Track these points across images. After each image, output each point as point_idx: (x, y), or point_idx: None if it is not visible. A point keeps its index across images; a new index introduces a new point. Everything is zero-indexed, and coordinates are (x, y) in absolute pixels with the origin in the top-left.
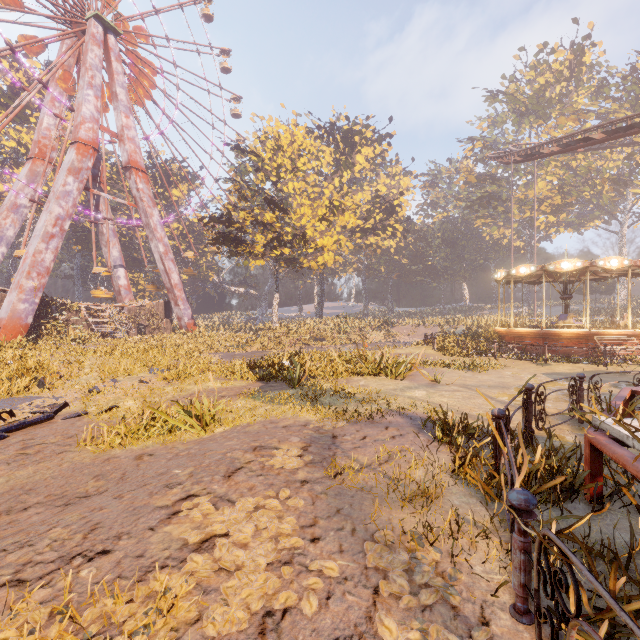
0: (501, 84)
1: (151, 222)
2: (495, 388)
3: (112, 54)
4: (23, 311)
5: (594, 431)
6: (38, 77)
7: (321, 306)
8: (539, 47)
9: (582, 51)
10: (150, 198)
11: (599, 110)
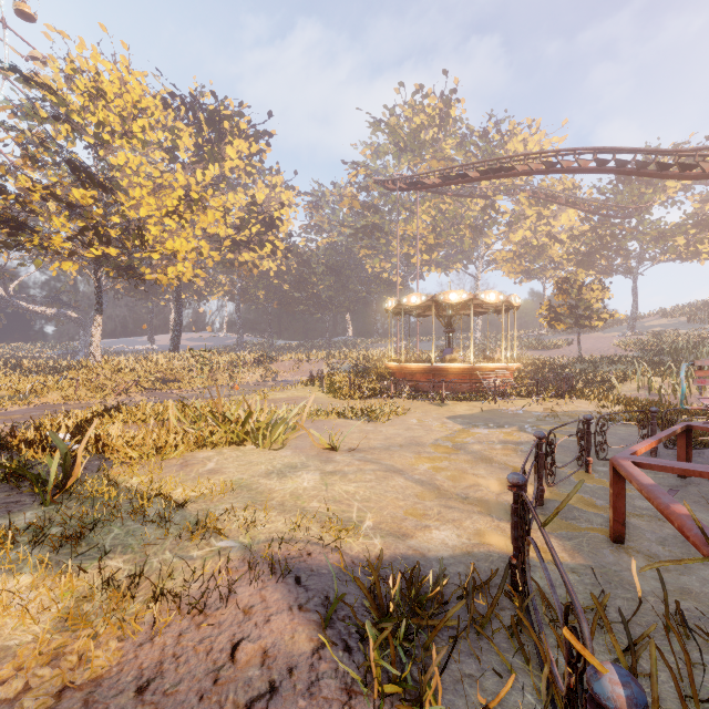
0: (383, 114)
1: None
2: (409, 448)
3: None
4: None
5: None
6: None
7: (178, 336)
8: (416, 87)
9: (449, 103)
10: None
11: (463, 161)
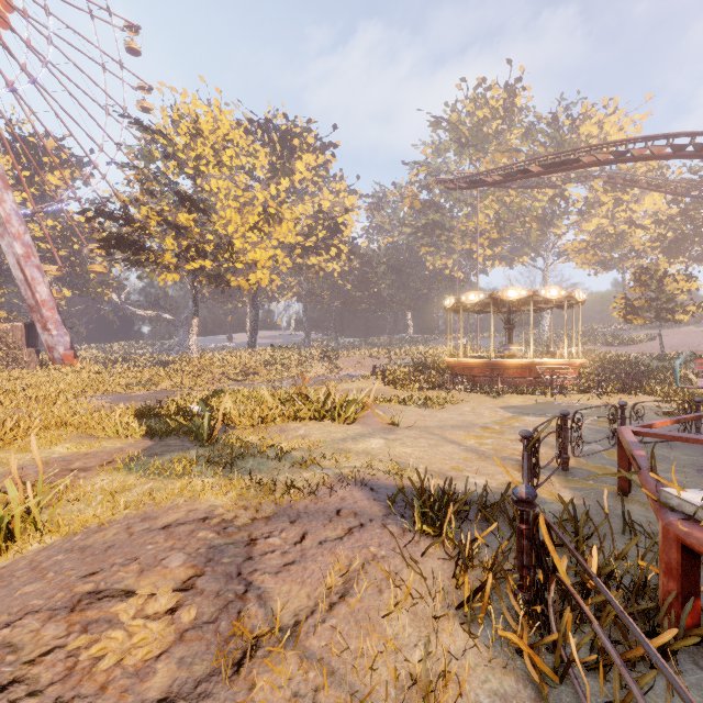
0: (444, 112)
1: (0, 210)
2: (459, 428)
3: None
4: None
5: (680, 520)
6: None
7: (254, 334)
8: (478, 80)
9: (514, 93)
10: None
11: (529, 151)
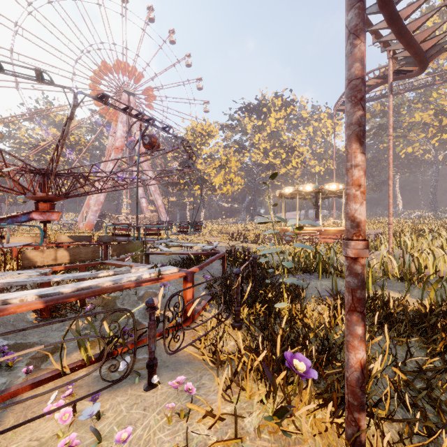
0: None
1: (148, 177)
2: None
3: (132, 104)
4: (92, 219)
5: None
6: (103, 124)
7: (252, 214)
8: None
9: None
10: (147, 166)
11: None
